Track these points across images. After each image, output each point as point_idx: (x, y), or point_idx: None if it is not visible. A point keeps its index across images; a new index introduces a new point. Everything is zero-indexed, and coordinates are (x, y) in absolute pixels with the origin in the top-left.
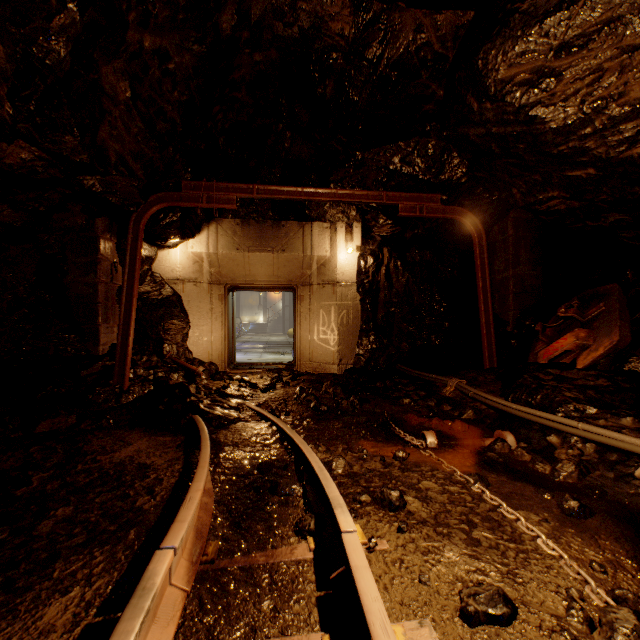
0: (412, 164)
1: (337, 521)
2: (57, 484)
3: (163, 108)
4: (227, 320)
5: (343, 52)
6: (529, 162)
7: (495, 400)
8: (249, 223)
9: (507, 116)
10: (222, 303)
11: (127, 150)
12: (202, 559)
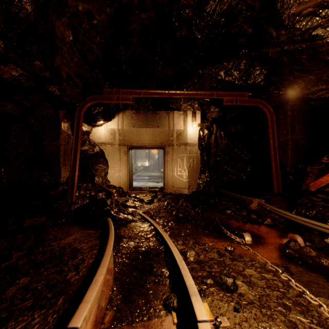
0: (231, 75)
1: (193, 308)
2: (25, 260)
3: (91, 47)
4: (128, 164)
5: (192, 8)
6: (308, 67)
7: (285, 213)
8: (139, 112)
9: (296, 37)
10: (125, 155)
11: (72, 71)
12: (100, 327)
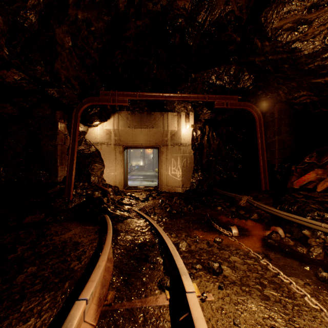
0: (222, 79)
1: (183, 284)
2: (30, 253)
3: (89, 52)
4: (123, 164)
5: (185, 18)
6: (290, 75)
7: (270, 208)
8: (135, 113)
9: (278, 49)
10: (121, 155)
11: (70, 74)
12: (104, 303)
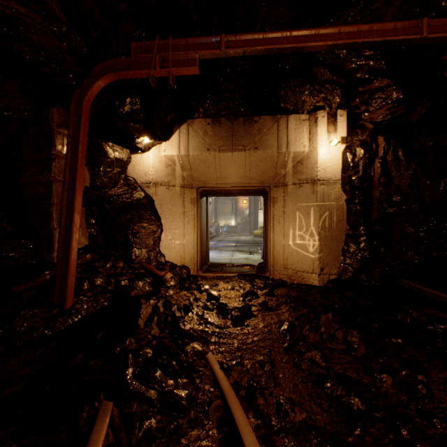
0: None
1: None
2: None
3: None
4: (199, 223)
5: None
6: None
7: None
8: (220, 122)
9: None
10: (194, 206)
11: None
12: None
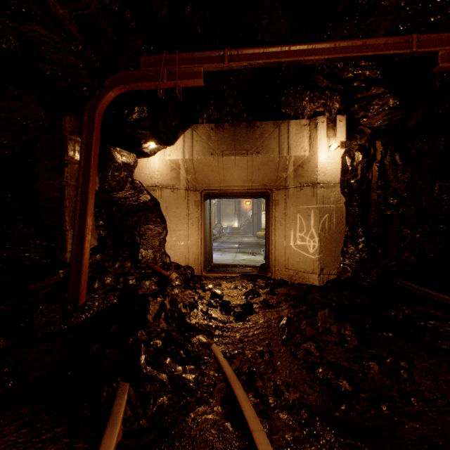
0: None
1: None
2: None
3: None
4: (203, 225)
5: None
6: None
7: None
8: (223, 127)
9: None
10: (198, 209)
11: None
12: None
